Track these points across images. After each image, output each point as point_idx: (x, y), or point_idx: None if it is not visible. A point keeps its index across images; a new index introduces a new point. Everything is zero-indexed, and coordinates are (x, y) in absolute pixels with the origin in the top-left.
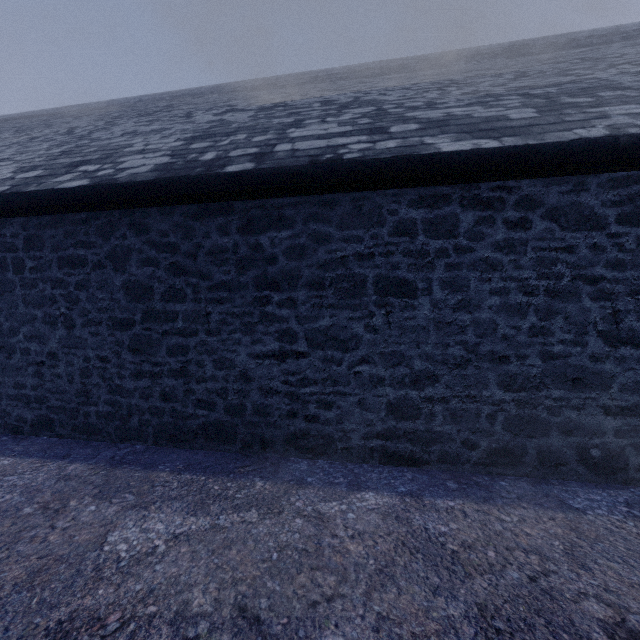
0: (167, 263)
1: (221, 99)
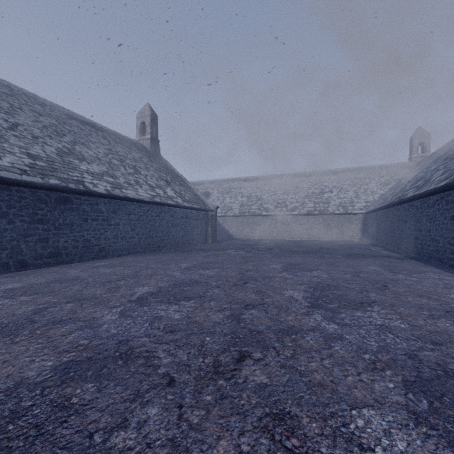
0: (392, 217)
1: None
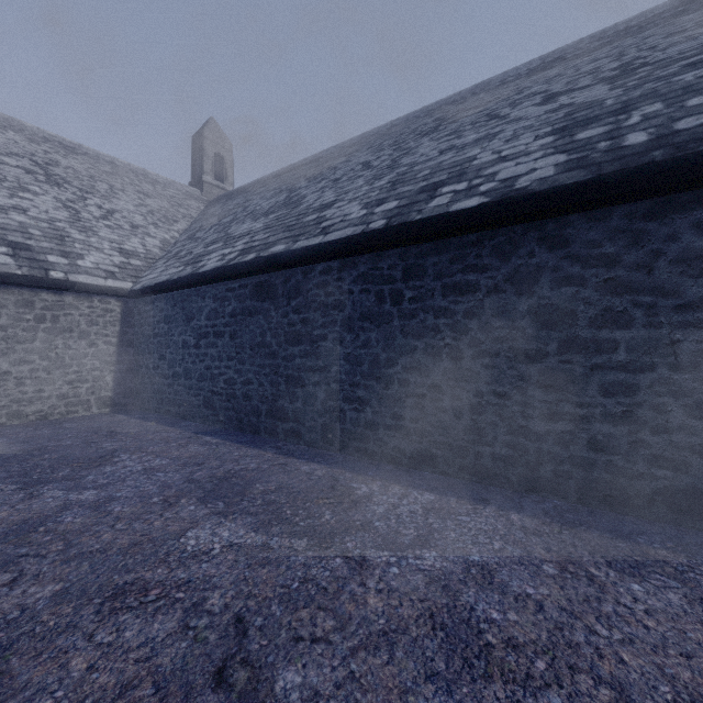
0: (599, 280)
1: (503, 94)
